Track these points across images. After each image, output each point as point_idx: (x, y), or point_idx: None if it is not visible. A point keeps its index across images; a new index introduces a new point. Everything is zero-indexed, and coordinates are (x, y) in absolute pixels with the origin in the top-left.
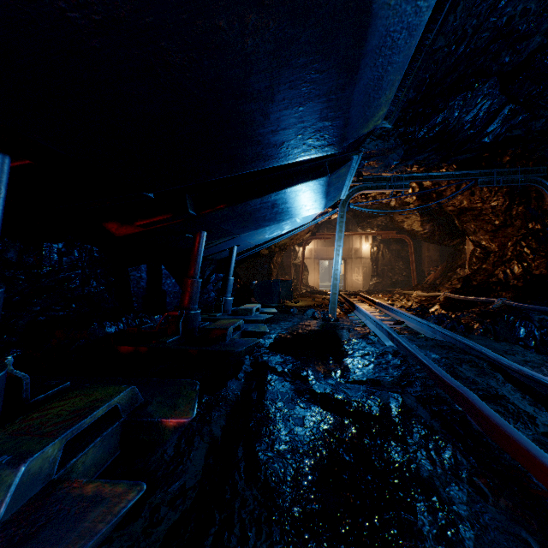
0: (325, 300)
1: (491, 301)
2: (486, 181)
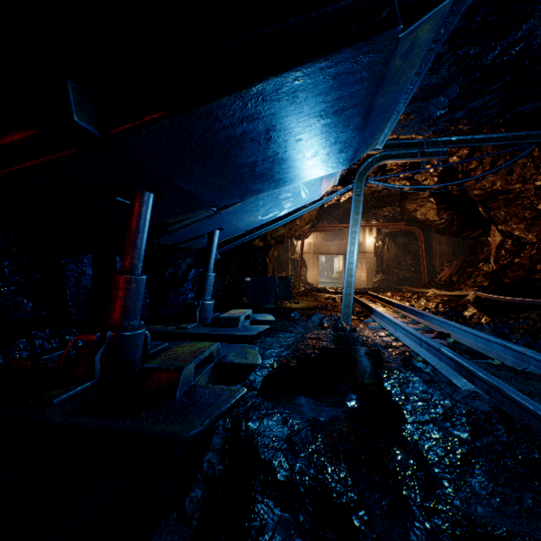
0: (329, 299)
1: None
2: None
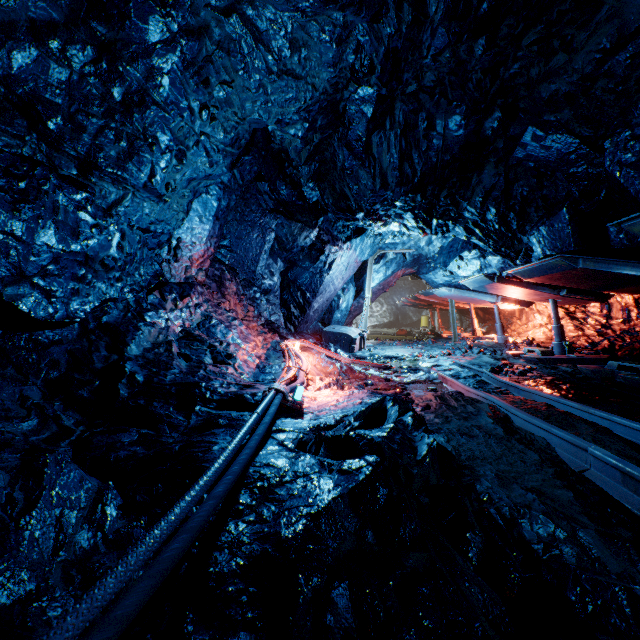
0: None
1: None
2: None
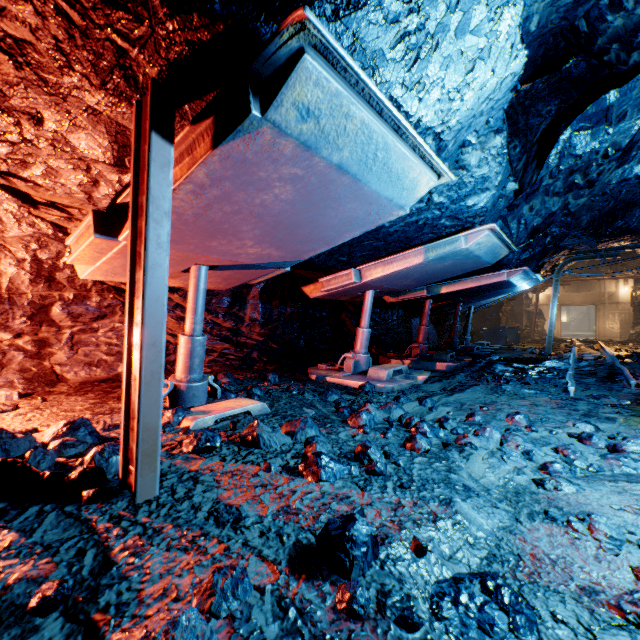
0: (555, 345)
1: None
2: None
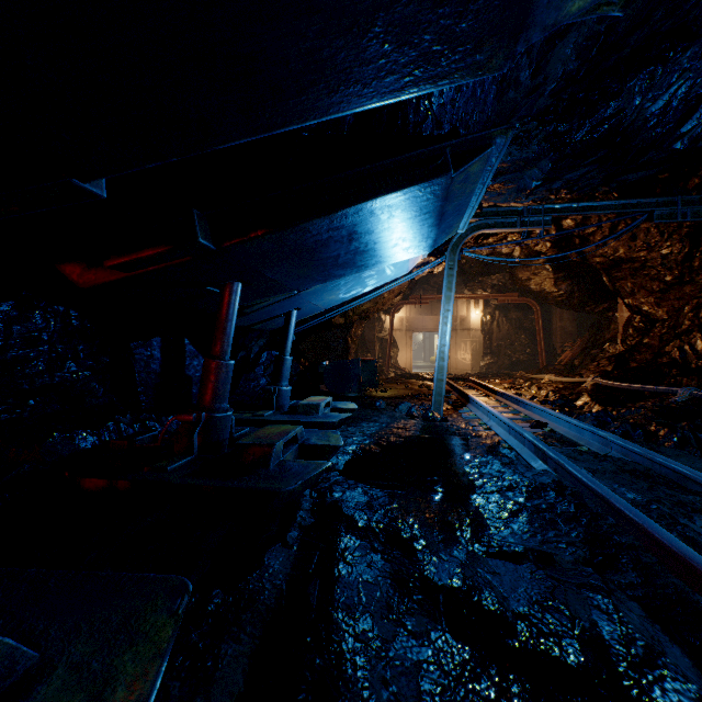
0: (423, 387)
1: (672, 392)
2: (666, 215)
